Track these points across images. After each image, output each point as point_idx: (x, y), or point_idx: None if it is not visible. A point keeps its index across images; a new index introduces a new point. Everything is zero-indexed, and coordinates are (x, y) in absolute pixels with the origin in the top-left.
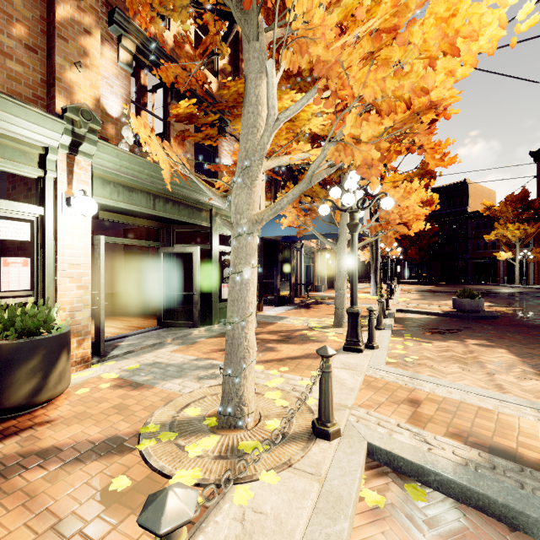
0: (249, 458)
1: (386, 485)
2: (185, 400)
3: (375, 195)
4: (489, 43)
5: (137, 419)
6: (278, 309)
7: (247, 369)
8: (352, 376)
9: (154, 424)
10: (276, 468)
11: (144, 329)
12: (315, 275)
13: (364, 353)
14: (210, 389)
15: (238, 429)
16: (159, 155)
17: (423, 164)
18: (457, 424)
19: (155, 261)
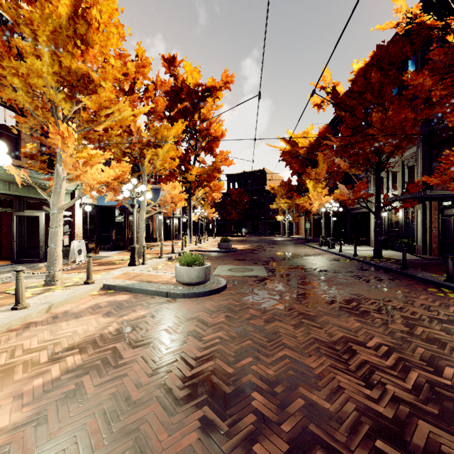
0: (53, 289)
1: (103, 292)
2: (29, 283)
3: (187, 179)
4: (114, 174)
5: (3, 289)
6: (112, 252)
7: (57, 264)
8: (120, 272)
9: (13, 288)
10: (63, 290)
11: (0, 265)
12: (154, 230)
13: (138, 266)
14: (43, 280)
15: (52, 286)
16: (14, 172)
17: (213, 164)
18: (143, 279)
19: (8, 220)
